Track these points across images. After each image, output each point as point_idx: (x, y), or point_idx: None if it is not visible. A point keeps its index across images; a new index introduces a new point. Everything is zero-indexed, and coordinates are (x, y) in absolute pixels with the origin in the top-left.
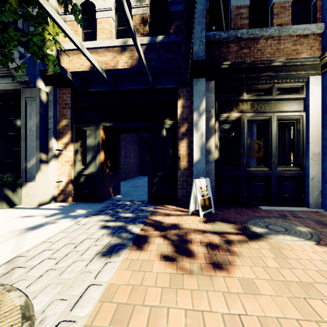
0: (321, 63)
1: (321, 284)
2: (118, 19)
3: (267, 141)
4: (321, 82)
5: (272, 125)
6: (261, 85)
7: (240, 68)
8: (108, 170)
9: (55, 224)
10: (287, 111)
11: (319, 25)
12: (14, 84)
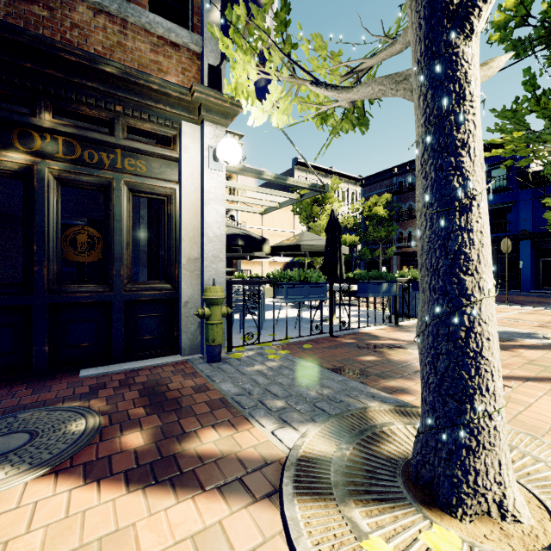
0: (195, 103)
1: None
2: None
3: (107, 229)
4: (201, 137)
5: (115, 198)
6: (90, 108)
7: (16, 41)
8: None
9: None
10: (149, 176)
11: (194, 36)
12: None
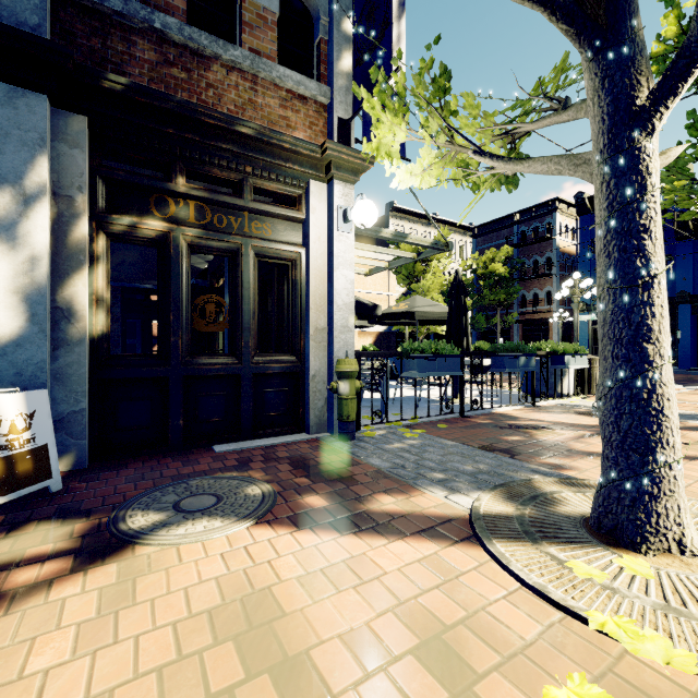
0: (324, 160)
1: (156, 672)
2: None
3: (235, 298)
4: (328, 197)
5: (244, 264)
6: (221, 170)
7: (161, 108)
8: None
9: None
10: (275, 240)
11: (322, 87)
12: None
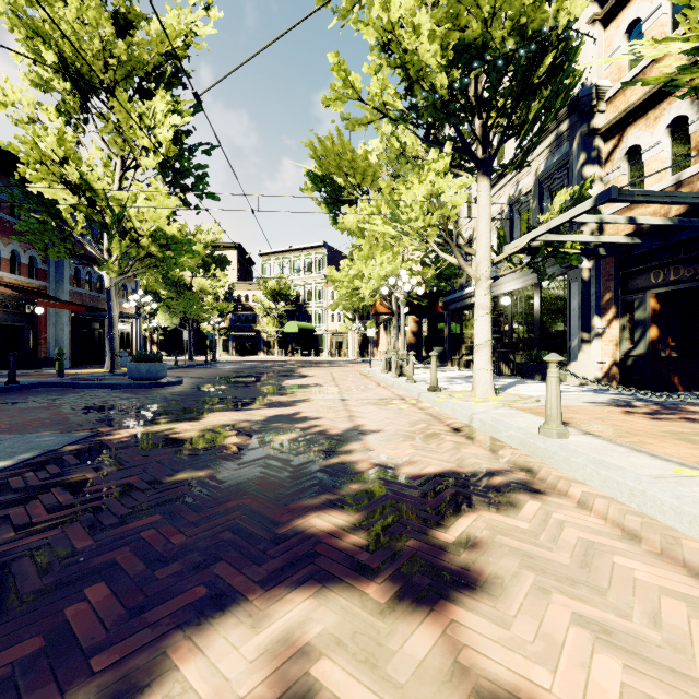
0: None
1: None
2: (674, 144)
3: None
4: None
5: None
6: None
7: None
8: (667, 351)
9: (578, 393)
10: None
11: None
12: (561, 269)
